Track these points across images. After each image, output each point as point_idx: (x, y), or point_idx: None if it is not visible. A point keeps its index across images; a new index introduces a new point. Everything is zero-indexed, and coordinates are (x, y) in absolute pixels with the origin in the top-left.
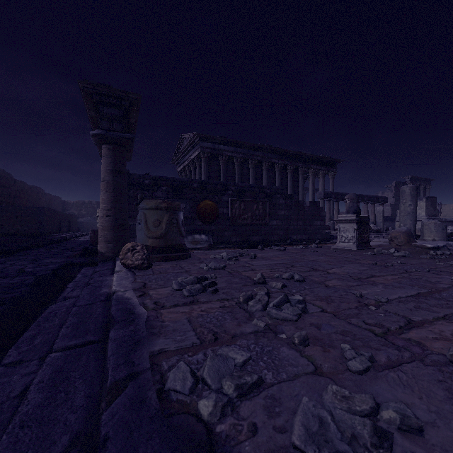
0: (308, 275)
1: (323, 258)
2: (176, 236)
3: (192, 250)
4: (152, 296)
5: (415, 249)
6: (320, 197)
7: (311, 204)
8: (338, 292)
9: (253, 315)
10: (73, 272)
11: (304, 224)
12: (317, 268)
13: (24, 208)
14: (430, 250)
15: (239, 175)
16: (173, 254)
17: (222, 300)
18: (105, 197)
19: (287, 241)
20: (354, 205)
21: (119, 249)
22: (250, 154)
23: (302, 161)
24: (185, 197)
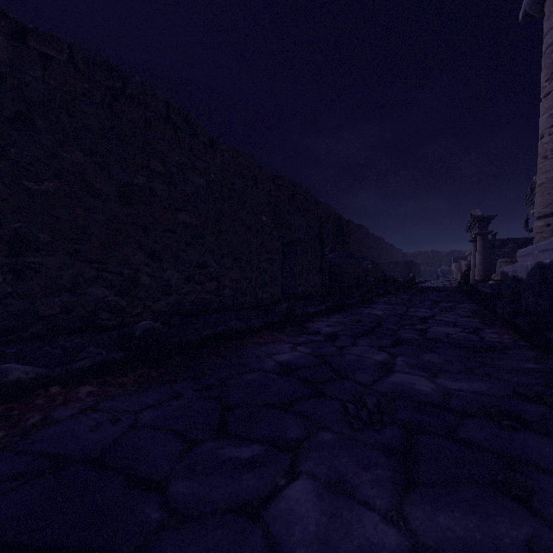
0: None
1: None
2: None
3: None
4: None
5: None
6: None
7: None
8: None
9: None
10: None
11: None
12: None
13: (401, 261)
14: None
15: None
16: None
17: None
18: (479, 258)
19: None
20: None
21: (486, 279)
22: None
23: None
24: None
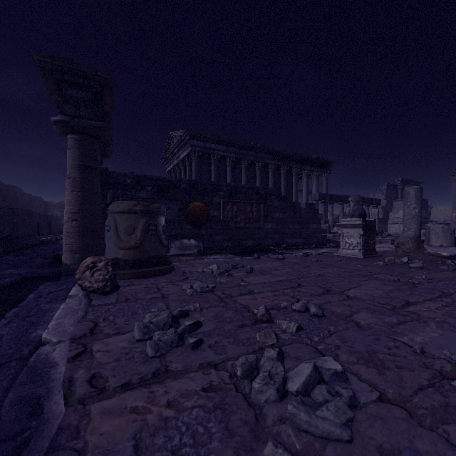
0: (325, 303)
1: (332, 271)
2: (155, 245)
3: (180, 257)
4: (93, 359)
5: (428, 257)
6: (315, 199)
7: (307, 206)
8: (382, 341)
9: (261, 417)
10: (28, 290)
11: (300, 227)
12: (331, 289)
13: None
14: (446, 259)
15: (231, 176)
16: (151, 268)
17: (207, 367)
18: (71, 198)
19: (282, 245)
20: (359, 208)
21: None
22: (242, 154)
23: (296, 161)
24: (173, 198)
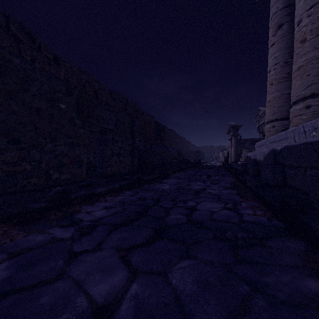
0: None
1: None
2: None
3: None
4: None
5: None
6: None
7: None
8: None
9: None
10: None
11: None
12: None
13: (193, 151)
14: None
15: None
16: None
17: None
18: (233, 149)
19: None
20: None
21: (237, 161)
22: None
23: None
24: None
